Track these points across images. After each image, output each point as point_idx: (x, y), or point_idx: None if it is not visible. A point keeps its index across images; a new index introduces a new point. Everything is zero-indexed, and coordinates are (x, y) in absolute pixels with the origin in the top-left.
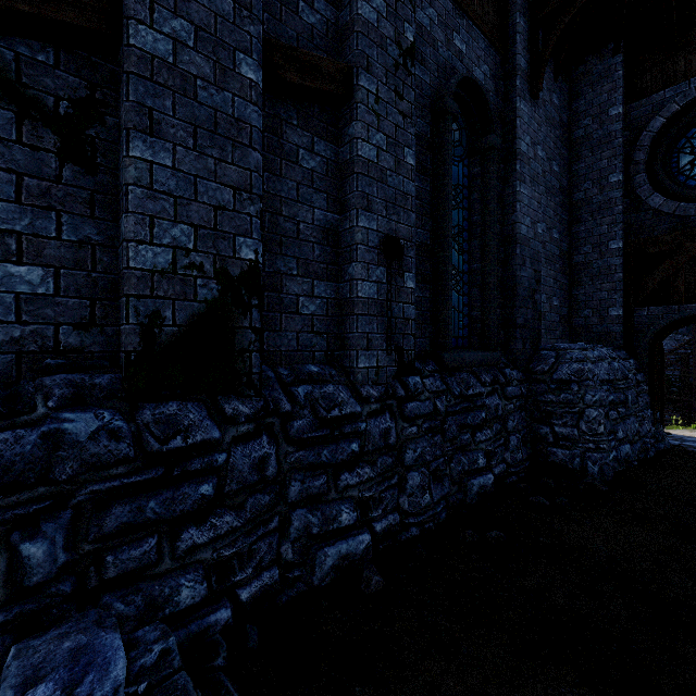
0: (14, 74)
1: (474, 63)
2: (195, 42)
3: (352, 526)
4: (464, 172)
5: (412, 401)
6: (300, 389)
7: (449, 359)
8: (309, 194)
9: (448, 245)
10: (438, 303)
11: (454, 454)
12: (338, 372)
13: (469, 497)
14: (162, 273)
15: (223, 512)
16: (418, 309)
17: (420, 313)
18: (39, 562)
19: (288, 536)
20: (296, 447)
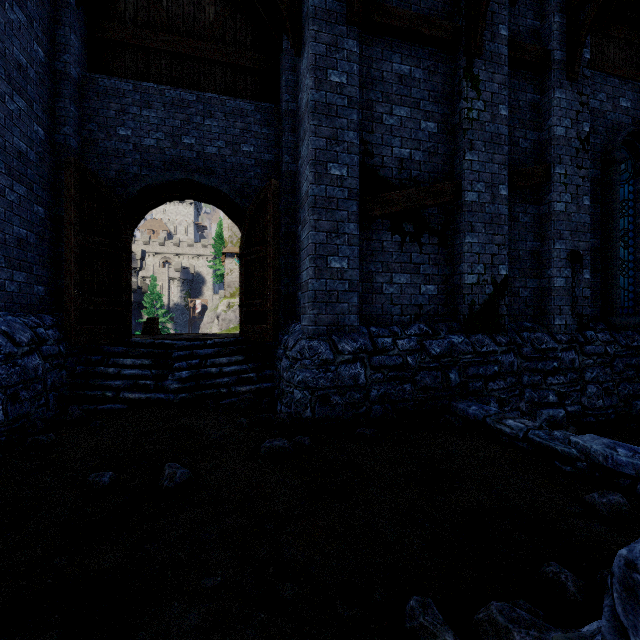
0: (428, 221)
1: (639, 110)
2: (484, 190)
3: (554, 404)
4: (629, 189)
5: (589, 345)
6: (524, 334)
7: (616, 321)
8: (524, 235)
9: (615, 247)
10: (607, 286)
11: (620, 382)
12: (541, 327)
13: (633, 411)
14: (474, 285)
15: (500, 380)
16: (590, 290)
17: (592, 293)
18: (453, 380)
19: (523, 399)
20: (524, 360)
